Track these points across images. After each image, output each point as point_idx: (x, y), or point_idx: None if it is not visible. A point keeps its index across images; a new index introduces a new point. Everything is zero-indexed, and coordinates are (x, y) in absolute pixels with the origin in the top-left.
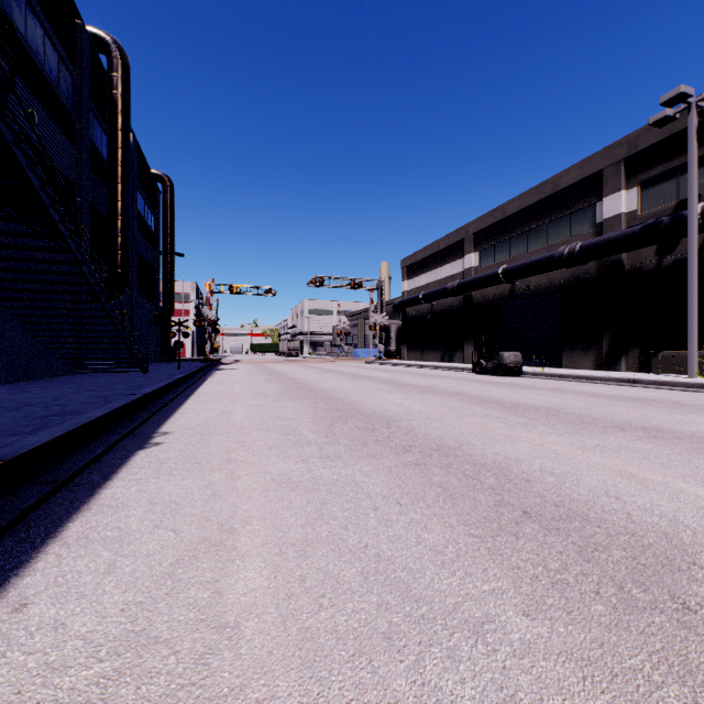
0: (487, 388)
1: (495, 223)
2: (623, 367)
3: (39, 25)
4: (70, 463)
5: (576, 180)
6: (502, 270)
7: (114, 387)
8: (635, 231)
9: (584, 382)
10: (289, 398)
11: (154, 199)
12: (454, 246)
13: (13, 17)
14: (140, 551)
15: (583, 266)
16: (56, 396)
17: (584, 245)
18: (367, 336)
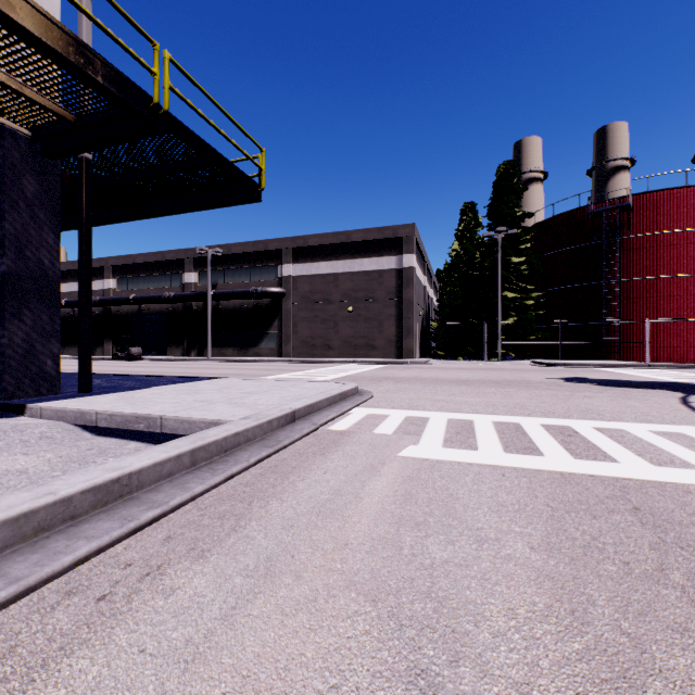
0: (121, 364)
1: (129, 264)
2: (193, 355)
3: None
4: None
5: (174, 259)
6: (133, 297)
7: None
8: (194, 294)
9: (170, 361)
10: None
11: None
12: (97, 270)
13: None
14: None
15: (177, 304)
16: None
17: (176, 295)
18: None
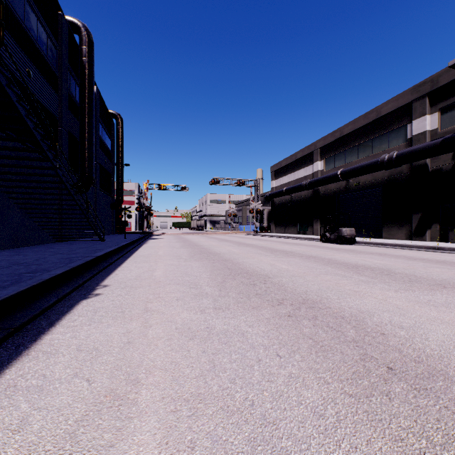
0: (333, 253)
1: (335, 140)
2: (427, 238)
3: (33, 14)
4: (28, 311)
5: (393, 109)
6: (340, 171)
7: (79, 251)
8: (437, 143)
9: (401, 248)
10: (195, 259)
11: (110, 129)
12: (307, 157)
13: (16, 8)
14: (53, 404)
15: (398, 168)
16: (38, 258)
17: (399, 154)
18: (248, 217)
